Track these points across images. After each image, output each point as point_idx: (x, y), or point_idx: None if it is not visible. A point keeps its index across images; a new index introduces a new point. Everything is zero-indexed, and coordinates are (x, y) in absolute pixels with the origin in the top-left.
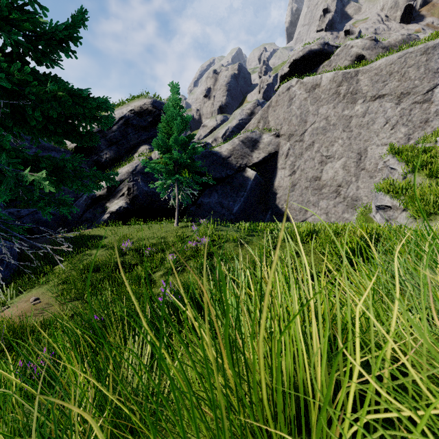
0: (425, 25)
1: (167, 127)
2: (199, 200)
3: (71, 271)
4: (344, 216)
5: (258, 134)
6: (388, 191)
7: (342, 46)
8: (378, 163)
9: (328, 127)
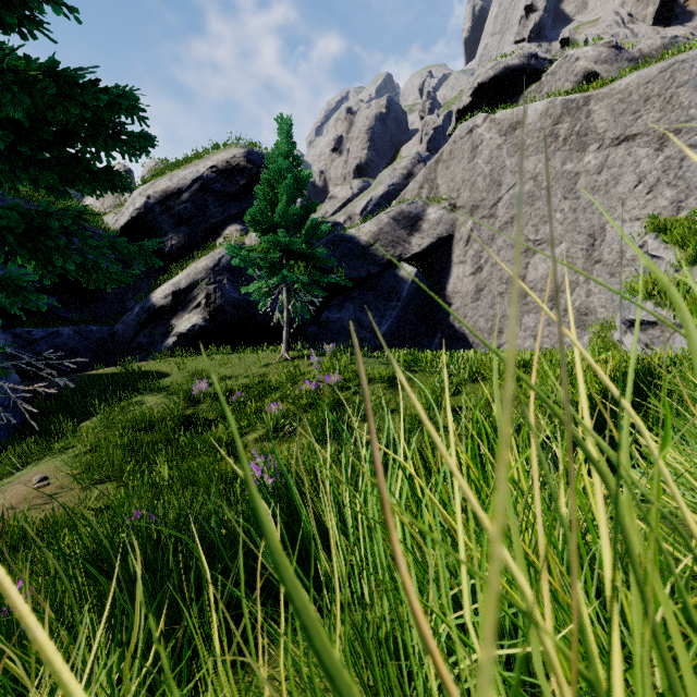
0: (696, 28)
1: (270, 191)
2: (323, 315)
3: (107, 432)
4: (565, 340)
5: (420, 207)
6: (650, 295)
7: (561, 58)
8: (624, 251)
9: (537, 193)
